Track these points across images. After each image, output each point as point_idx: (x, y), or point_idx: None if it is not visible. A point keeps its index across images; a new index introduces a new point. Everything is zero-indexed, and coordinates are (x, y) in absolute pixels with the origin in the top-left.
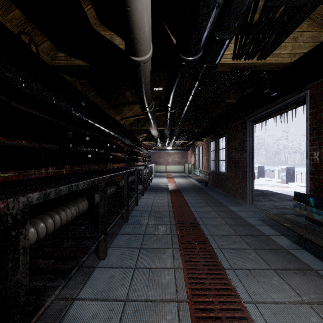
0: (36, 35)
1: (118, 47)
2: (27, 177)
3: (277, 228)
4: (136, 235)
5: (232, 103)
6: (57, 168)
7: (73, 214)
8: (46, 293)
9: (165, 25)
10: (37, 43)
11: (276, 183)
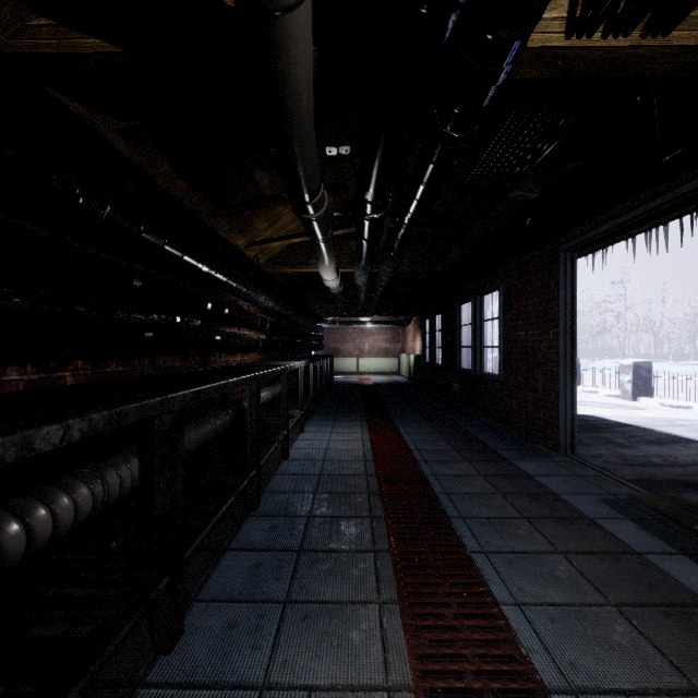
0: None
1: None
2: None
3: (659, 530)
4: (276, 556)
5: (527, 200)
6: (42, 370)
7: (85, 506)
8: None
9: None
10: None
11: (610, 400)
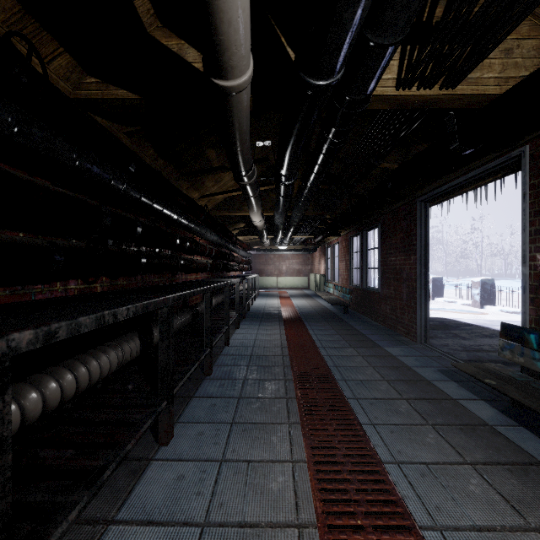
0: (44, 42)
1: (192, 66)
2: (27, 299)
3: (471, 387)
4: (224, 400)
5: (391, 169)
6: (86, 283)
7: (114, 363)
8: (59, 510)
9: (276, 28)
10: (45, 58)
11: (464, 307)
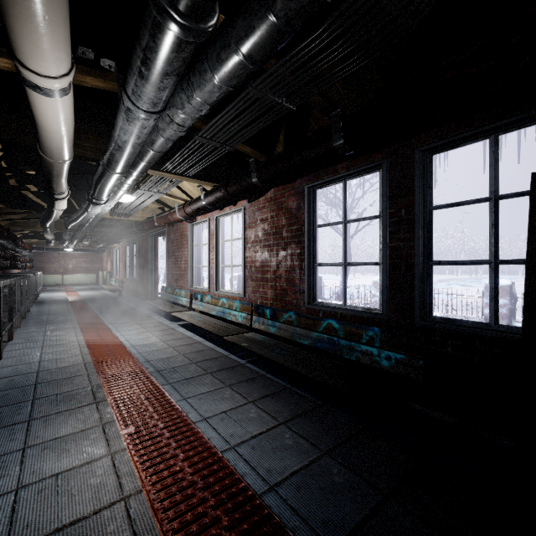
0: None
1: (31, 199)
2: None
3: (152, 309)
4: (39, 322)
5: (129, 223)
6: None
7: None
8: None
9: None
10: None
11: None
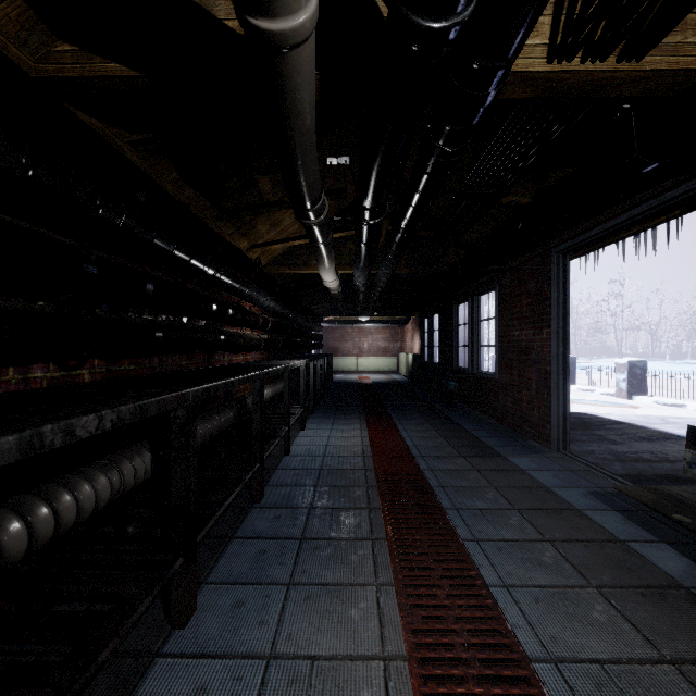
0: None
1: (224, 25)
2: None
3: (642, 520)
4: (279, 543)
5: (520, 205)
6: (63, 368)
7: (104, 494)
8: None
9: None
10: None
11: (606, 398)
